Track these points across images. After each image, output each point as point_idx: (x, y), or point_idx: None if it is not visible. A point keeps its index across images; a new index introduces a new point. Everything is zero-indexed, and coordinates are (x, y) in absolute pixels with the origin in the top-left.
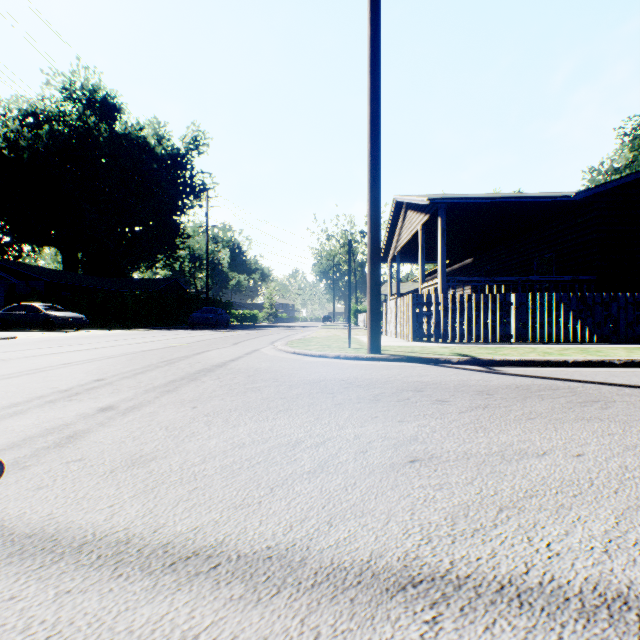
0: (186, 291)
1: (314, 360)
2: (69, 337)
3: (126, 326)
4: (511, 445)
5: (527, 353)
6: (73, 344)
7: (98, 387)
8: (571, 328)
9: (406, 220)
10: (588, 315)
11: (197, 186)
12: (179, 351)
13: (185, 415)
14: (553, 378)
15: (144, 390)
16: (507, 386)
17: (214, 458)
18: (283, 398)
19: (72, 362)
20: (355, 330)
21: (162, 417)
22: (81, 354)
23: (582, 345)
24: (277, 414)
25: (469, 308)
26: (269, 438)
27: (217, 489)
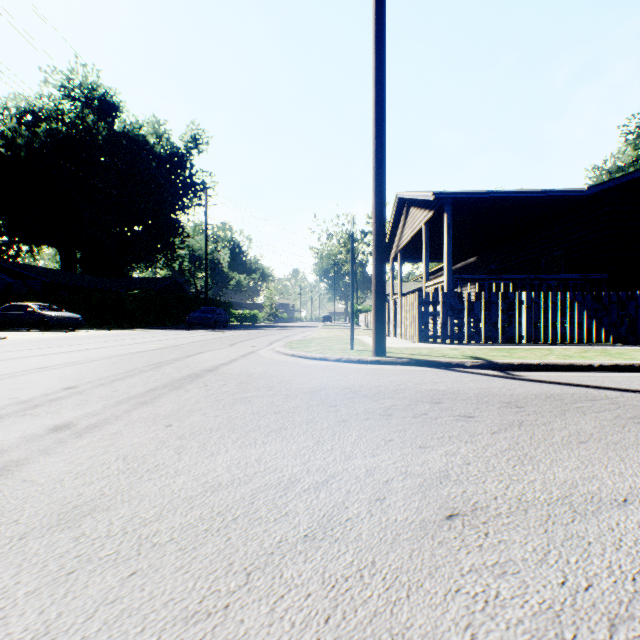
0: (185, 291)
1: (314, 363)
2: (61, 338)
3: (123, 326)
4: (575, 486)
5: (545, 356)
6: (61, 345)
7: (64, 397)
8: (586, 328)
9: (409, 217)
10: (604, 315)
11: (196, 185)
12: (170, 353)
13: (154, 437)
14: (583, 385)
15: (116, 401)
16: (536, 396)
17: (174, 511)
18: (277, 412)
19: (50, 366)
20: (356, 330)
21: (124, 440)
22: (64, 356)
23: (599, 346)
24: (268, 436)
25: (478, 307)
26: (254, 474)
27: (165, 576)
